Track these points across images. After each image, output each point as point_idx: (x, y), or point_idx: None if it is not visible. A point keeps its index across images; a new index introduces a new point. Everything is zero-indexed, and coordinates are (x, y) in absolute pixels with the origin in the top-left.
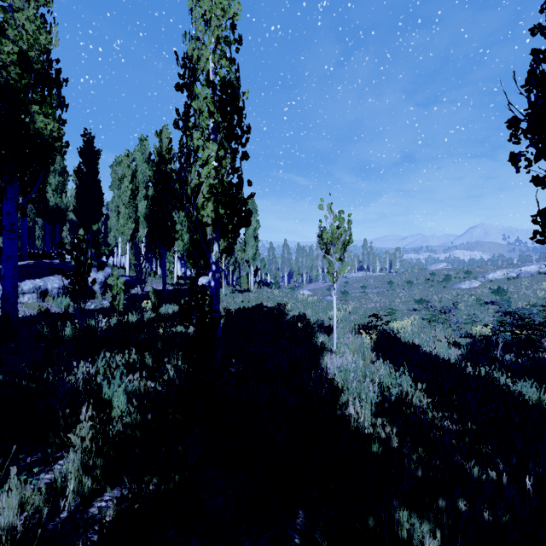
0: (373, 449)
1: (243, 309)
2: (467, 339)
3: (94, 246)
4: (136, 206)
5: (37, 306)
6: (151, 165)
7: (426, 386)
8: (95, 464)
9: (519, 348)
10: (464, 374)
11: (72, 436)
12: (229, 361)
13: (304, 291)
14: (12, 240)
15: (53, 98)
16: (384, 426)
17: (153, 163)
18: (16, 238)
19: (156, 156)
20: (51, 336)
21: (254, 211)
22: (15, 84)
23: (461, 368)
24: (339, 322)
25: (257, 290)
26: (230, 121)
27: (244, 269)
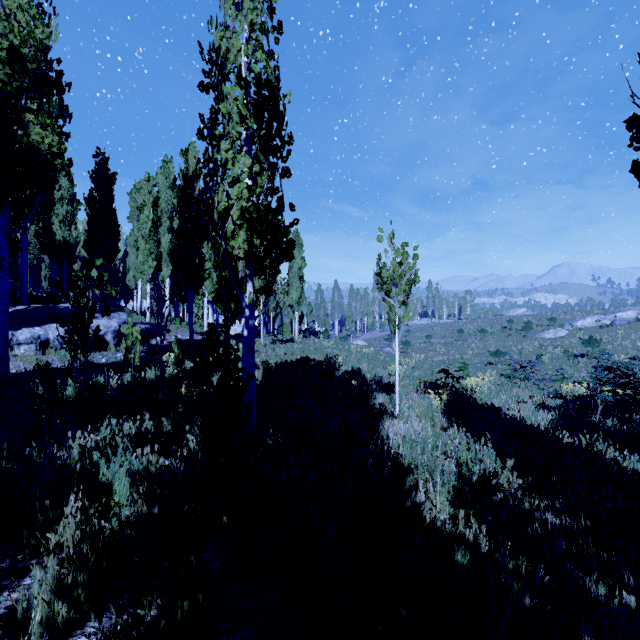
0: (457, 557)
1: (285, 363)
2: (556, 400)
3: (97, 286)
4: (158, 240)
5: (34, 360)
6: (176, 192)
7: (515, 462)
8: (76, 580)
9: (621, 411)
10: (560, 446)
11: (52, 536)
12: (266, 429)
13: (358, 341)
14: (2, 279)
15: (52, 105)
16: (467, 519)
17: (178, 189)
18: (7, 277)
19: (181, 180)
20: (48, 397)
21: (299, 246)
22: (4, 87)
23: (554, 437)
24: (401, 379)
25: (302, 340)
26: (268, 128)
27: (287, 315)
